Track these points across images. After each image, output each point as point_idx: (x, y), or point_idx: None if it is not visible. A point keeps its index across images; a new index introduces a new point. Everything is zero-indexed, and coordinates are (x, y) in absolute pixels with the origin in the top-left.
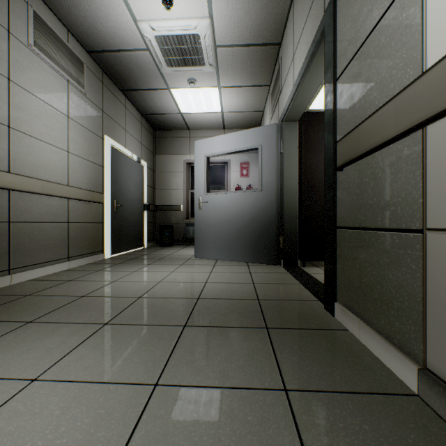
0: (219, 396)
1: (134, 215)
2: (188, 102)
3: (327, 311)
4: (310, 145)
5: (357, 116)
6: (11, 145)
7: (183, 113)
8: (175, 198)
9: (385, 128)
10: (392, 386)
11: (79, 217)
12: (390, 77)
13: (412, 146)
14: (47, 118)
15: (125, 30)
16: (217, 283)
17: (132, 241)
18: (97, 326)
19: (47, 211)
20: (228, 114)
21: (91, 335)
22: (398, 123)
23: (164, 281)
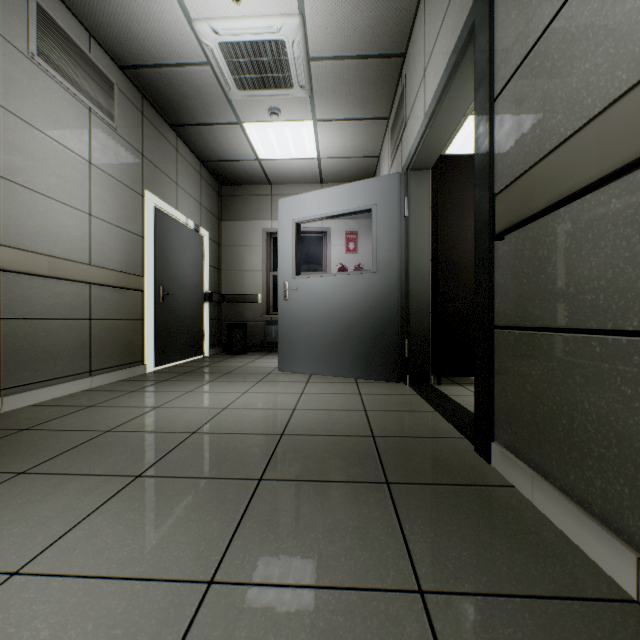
0: (313, 603)
1: (190, 309)
2: (269, 143)
3: (478, 454)
4: (449, 204)
5: (529, 153)
6: (2, 204)
7: (262, 160)
8: (251, 284)
9: (579, 168)
10: (594, 585)
11: (107, 311)
12: (586, 88)
13: (626, 196)
14: (58, 163)
15: (175, 34)
16: (311, 411)
17: (187, 347)
18: (124, 480)
19: (57, 302)
20: (328, 161)
21: (114, 495)
22: (602, 159)
23: (232, 407)
